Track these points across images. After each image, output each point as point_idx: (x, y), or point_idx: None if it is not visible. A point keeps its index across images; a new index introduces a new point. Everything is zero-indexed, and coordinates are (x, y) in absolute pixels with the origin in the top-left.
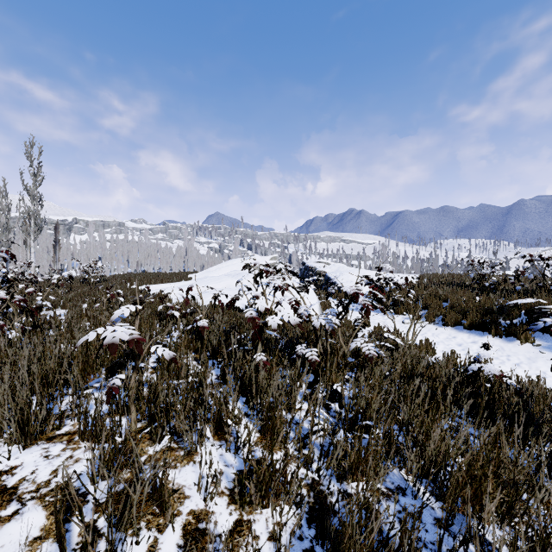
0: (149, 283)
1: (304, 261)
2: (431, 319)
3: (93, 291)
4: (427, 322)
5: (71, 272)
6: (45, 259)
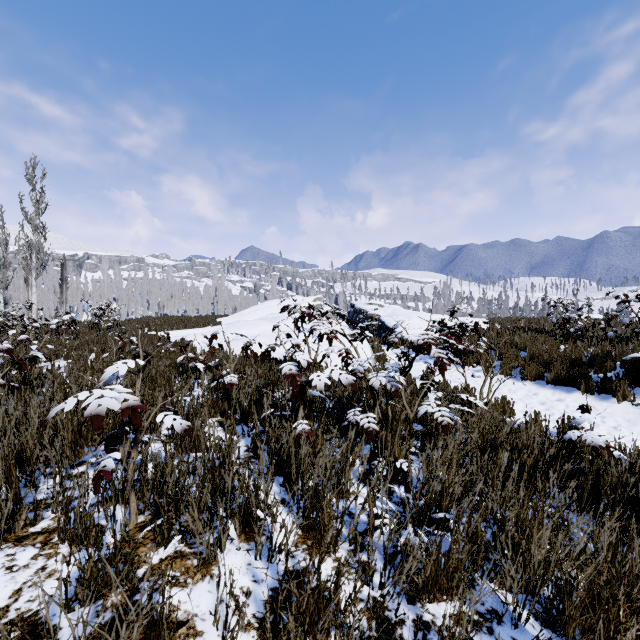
0: (171, 328)
1: (353, 303)
2: (507, 372)
3: (103, 339)
4: (502, 375)
5: (73, 315)
6: (51, 300)
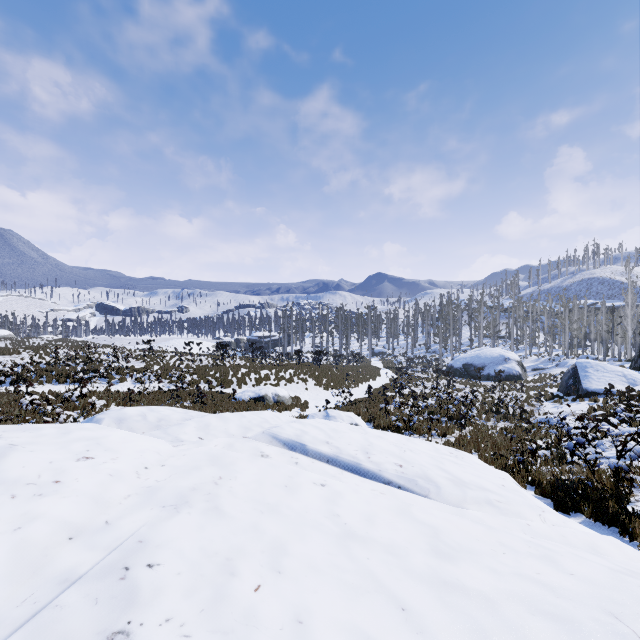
0: None
1: None
2: (51, 382)
3: None
4: (48, 384)
5: None
6: None
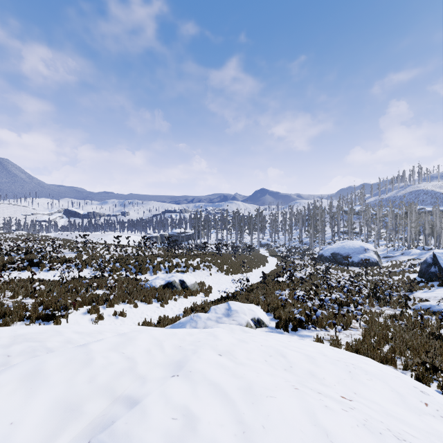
0: None
1: None
2: None
3: None
4: None
5: None
6: None
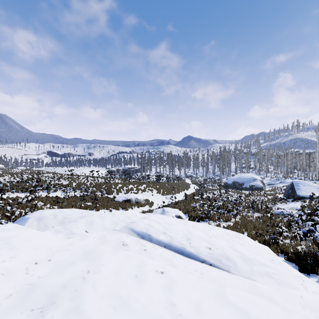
0: None
1: None
2: (18, 192)
3: None
4: (16, 193)
5: None
6: None
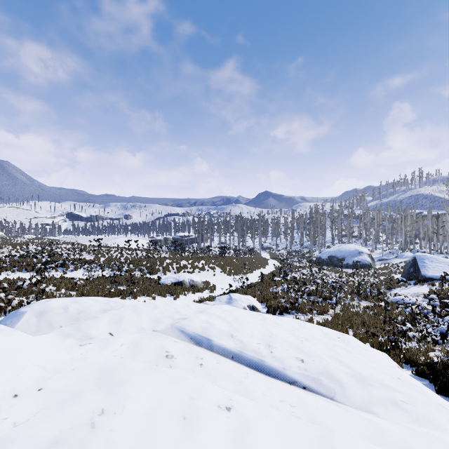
0: None
1: None
2: (21, 271)
3: None
4: (19, 272)
5: None
6: None
